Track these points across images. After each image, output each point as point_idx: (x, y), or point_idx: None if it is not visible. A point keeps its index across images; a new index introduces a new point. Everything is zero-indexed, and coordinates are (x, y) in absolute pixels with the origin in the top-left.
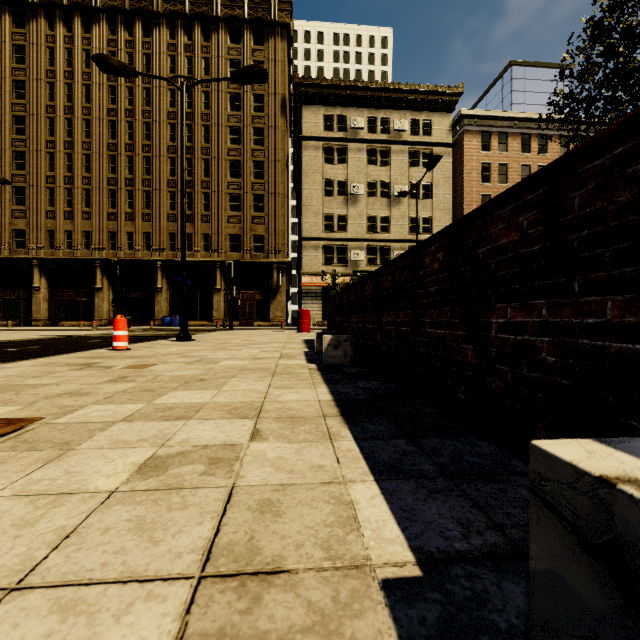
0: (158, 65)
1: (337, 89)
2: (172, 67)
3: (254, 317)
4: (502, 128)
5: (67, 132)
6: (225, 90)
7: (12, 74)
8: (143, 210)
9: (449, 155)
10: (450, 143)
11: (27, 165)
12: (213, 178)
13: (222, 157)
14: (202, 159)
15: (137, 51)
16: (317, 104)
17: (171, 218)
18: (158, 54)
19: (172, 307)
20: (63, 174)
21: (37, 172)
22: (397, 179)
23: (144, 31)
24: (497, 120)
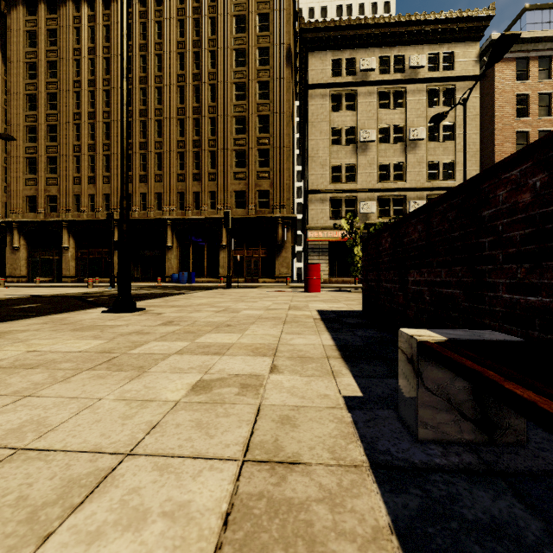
0: (168, 31)
1: (345, 30)
2: (181, 31)
3: (259, 274)
4: (544, 51)
5: (91, 104)
6: (230, 47)
7: (47, 56)
8: (155, 171)
9: (475, 89)
10: (477, 75)
11: (58, 137)
12: (219, 136)
13: (228, 114)
14: (209, 118)
15: (150, 20)
16: (324, 49)
17: (180, 178)
18: (168, 20)
19: (181, 264)
20: (87, 142)
21: (66, 142)
22: (413, 121)
23: (156, 0)
24: (537, 42)
